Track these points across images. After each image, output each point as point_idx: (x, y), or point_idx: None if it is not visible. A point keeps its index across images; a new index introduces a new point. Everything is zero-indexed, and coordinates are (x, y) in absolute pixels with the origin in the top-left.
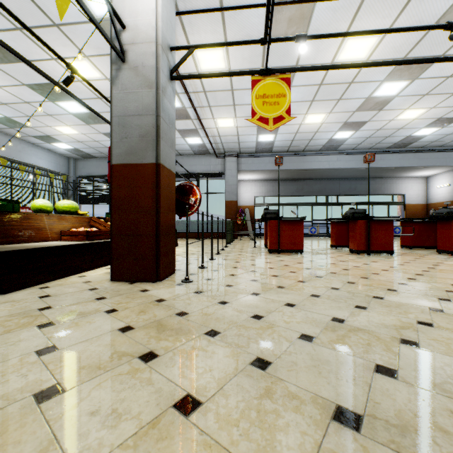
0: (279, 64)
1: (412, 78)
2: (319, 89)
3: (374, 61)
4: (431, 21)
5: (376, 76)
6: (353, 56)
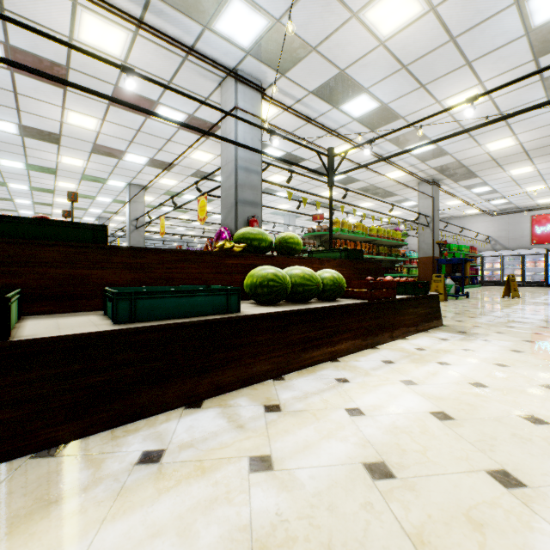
0: (74, 80)
1: (23, 135)
2: (2, 89)
3: (61, 125)
4: (102, 144)
5: (32, 122)
6: (72, 118)
